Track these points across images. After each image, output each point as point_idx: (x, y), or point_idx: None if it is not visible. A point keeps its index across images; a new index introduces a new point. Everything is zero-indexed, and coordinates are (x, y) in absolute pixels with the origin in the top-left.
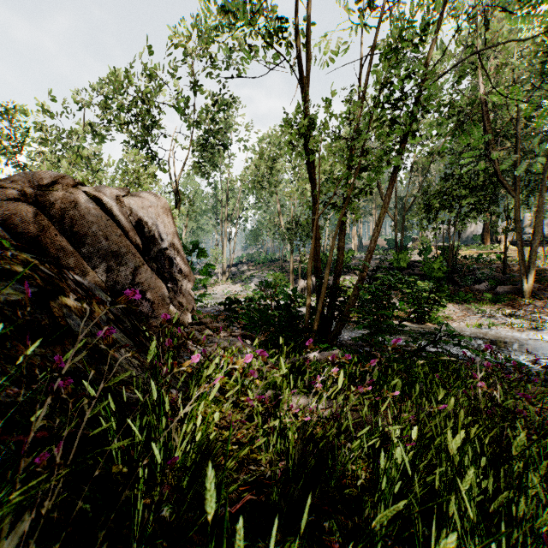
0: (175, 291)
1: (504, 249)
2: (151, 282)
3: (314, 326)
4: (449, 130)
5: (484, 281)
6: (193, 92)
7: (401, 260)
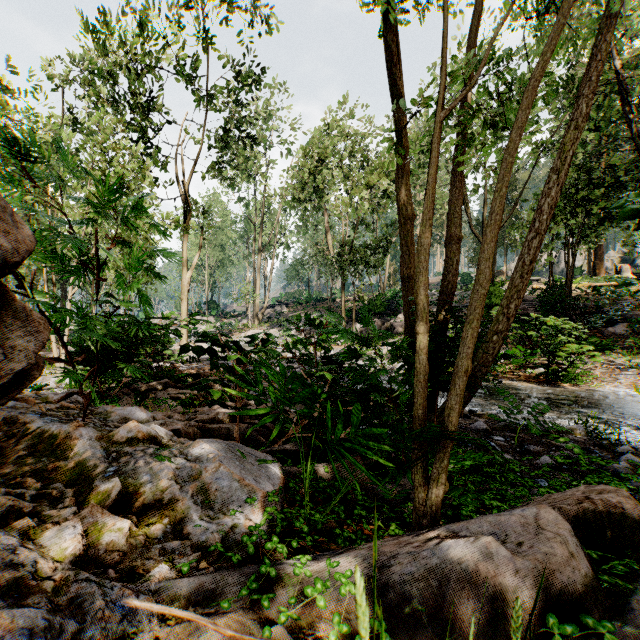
0: None
1: None
2: None
3: (450, 419)
4: None
5: (616, 321)
6: (204, 47)
7: (492, 295)
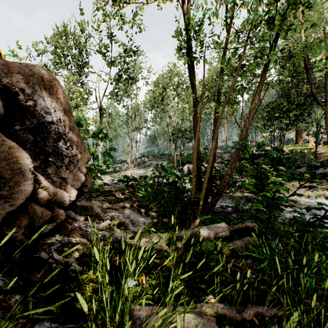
0: (60, 167)
1: (315, 145)
2: (2, 150)
3: (200, 201)
4: (302, 43)
5: (302, 166)
6: (110, 40)
7: (246, 153)
